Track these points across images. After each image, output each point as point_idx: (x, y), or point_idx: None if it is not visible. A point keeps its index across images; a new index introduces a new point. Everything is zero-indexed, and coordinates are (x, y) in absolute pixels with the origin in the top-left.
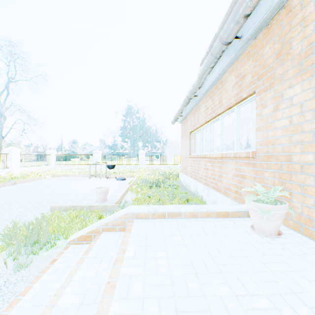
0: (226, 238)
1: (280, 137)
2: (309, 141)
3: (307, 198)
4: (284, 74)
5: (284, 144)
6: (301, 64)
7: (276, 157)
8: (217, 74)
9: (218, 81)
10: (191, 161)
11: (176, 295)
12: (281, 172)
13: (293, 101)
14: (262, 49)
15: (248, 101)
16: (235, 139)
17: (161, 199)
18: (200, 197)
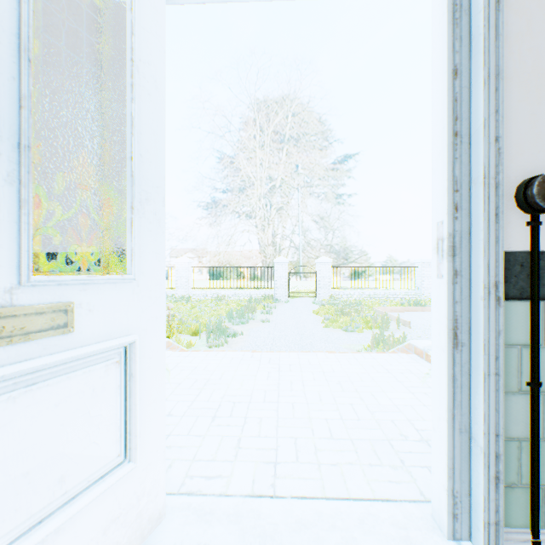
0: (403, 396)
1: None
2: None
3: None
4: None
5: None
6: None
7: None
8: None
9: None
10: None
11: (301, 365)
12: None
13: None
14: None
15: None
16: None
17: None
18: None
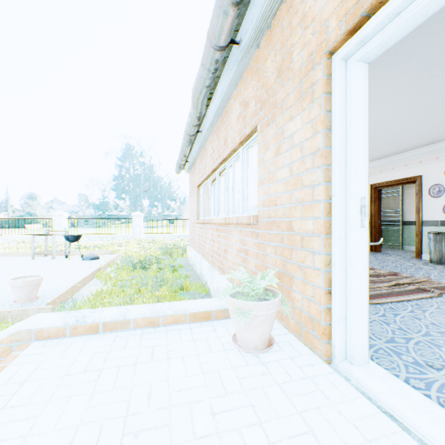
0: (181, 364)
1: (282, 194)
2: (310, 200)
3: (307, 286)
4: (285, 99)
5: (287, 205)
6: (302, 85)
7: (278, 224)
8: (220, 99)
9: (223, 110)
10: (199, 229)
11: None
12: (283, 246)
13: (294, 140)
14: (265, 64)
15: (253, 141)
16: (241, 197)
17: (141, 289)
18: (205, 282)
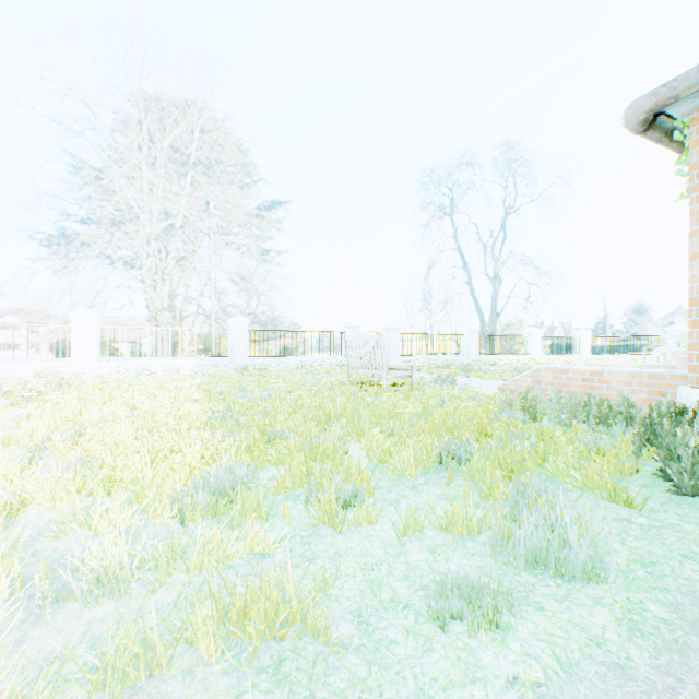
0: None
1: None
2: None
3: None
4: None
5: None
6: None
7: None
8: None
9: None
10: None
11: None
12: None
13: None
14: None
15: None
16: None
17: None
18: None
